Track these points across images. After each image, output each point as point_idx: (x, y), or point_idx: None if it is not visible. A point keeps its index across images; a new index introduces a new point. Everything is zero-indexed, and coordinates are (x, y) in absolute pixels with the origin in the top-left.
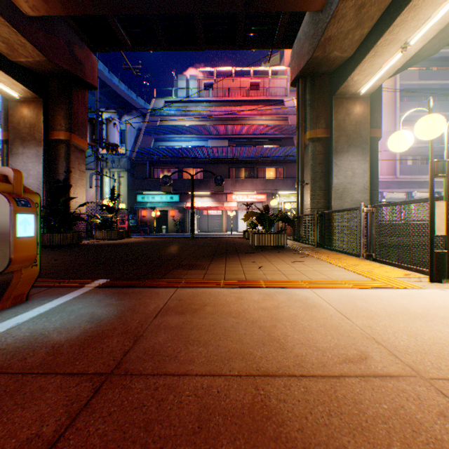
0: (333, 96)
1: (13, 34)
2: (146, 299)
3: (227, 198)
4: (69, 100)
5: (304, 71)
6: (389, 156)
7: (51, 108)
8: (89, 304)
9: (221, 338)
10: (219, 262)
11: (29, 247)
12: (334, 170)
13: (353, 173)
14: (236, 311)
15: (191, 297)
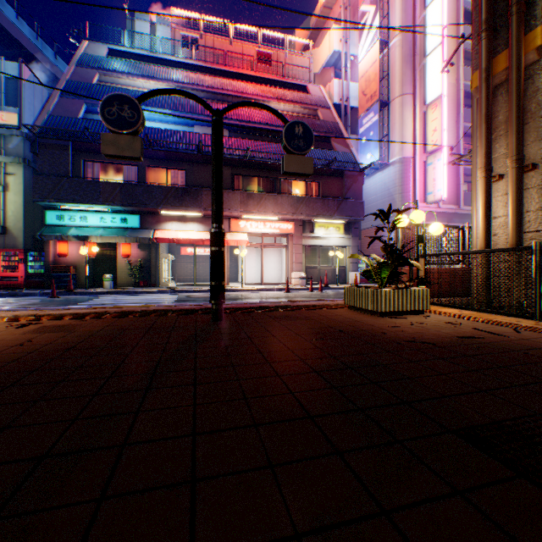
0: None
1: None
2: None
3: (231, 225)
4: None
5: None
6: (450, 179)
7: None
8: None
9: None
10: None
11: None
12: None
13: None
14: None
15: None
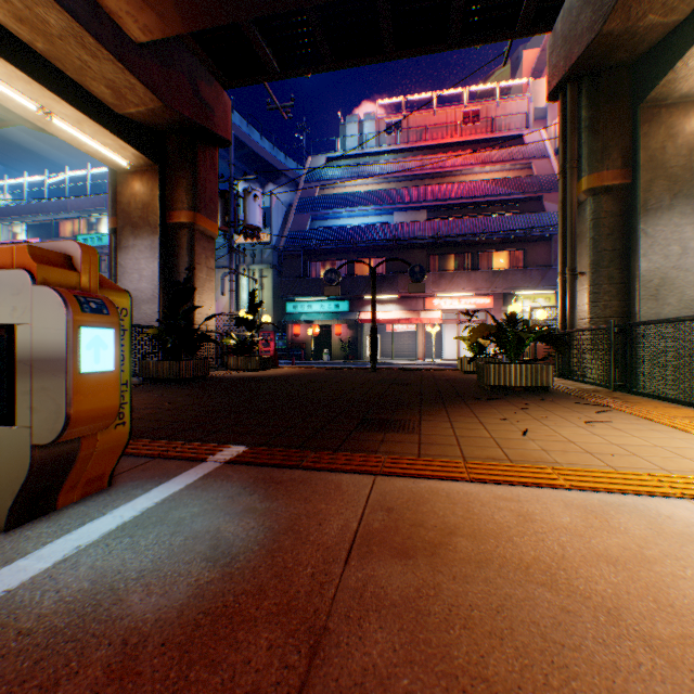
0: (639, 105)
1: (119, 73)
2: (319, 501)
3: (425, 304)
4: (193, 164)
5: (578, 66)
6: None
7: (169, 178)
8: (211, 507)
9: (549, 679)
10: (436, 416)
11: (103, 392)
12: (642, 245)
13: (682, 249)
14: (540, 564)
15: (412, 505)
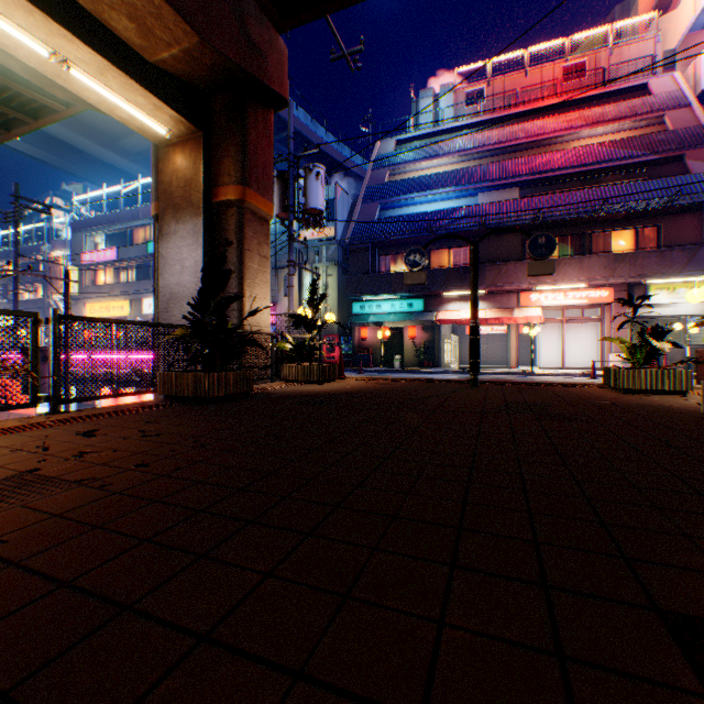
0: None
1: None
2: None
3: (519, 300)
4: (242, 128)
5: None
6: None
7: (215, 148)
8: None
9: None
10: None
11: None
12: None
13: None
14: None
15: None
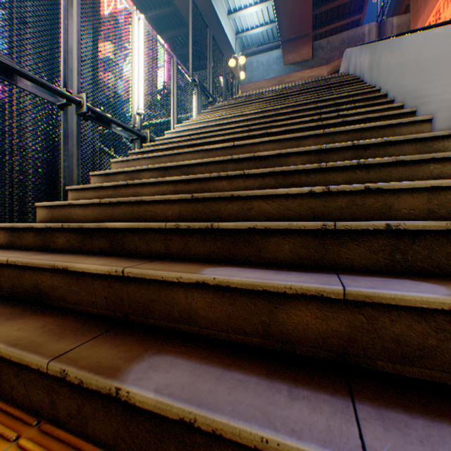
0: None
1: None
2: None
3: None
4: None
5: None
6: None
7: None
8: None
9: None
10: None
11: None
12: None
13: None
14: None
15: None
